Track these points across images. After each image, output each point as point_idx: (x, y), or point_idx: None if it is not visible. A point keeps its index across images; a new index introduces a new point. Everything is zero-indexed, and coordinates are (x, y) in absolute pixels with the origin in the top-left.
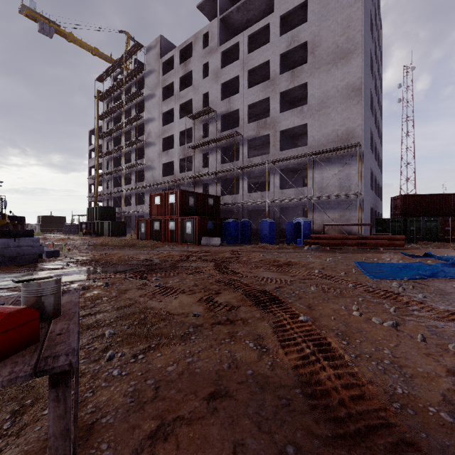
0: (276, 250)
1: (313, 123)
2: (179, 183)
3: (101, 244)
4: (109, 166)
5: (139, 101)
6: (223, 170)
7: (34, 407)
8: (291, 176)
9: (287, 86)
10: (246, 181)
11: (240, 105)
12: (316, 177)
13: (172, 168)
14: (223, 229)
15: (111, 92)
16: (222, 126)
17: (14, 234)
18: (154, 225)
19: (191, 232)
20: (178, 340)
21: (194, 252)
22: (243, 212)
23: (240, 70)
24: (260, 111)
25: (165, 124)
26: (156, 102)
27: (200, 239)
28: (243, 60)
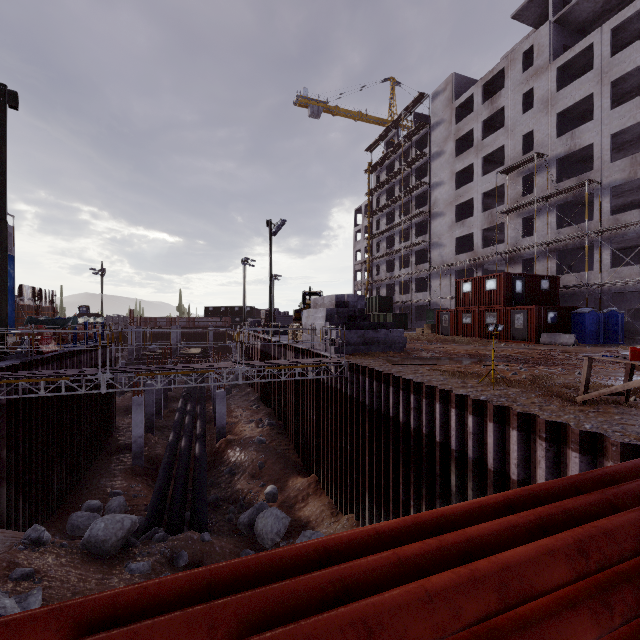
0: None
1: None
2: (481, 262)
3: (412, 338)
4: (380, 247)
5: (421, 164)
6: (564, 238)
7: (622, 407)
8: None
9: None
10: (606, 251)
11: (594, 138)
12: None
13: (466, 241)
14: (571, 323)
15: (384, 160)
16: (557, 175)
17: (385, 327)
18: (462, 317)
19: (523, 327)
20: None
21: (549, 351)
22: (600, 297)
23: (594, 85)
24: (633, 137)
25: (457, 186)
26: (446, 160)
27: (538, 335)
28: (600, 68)
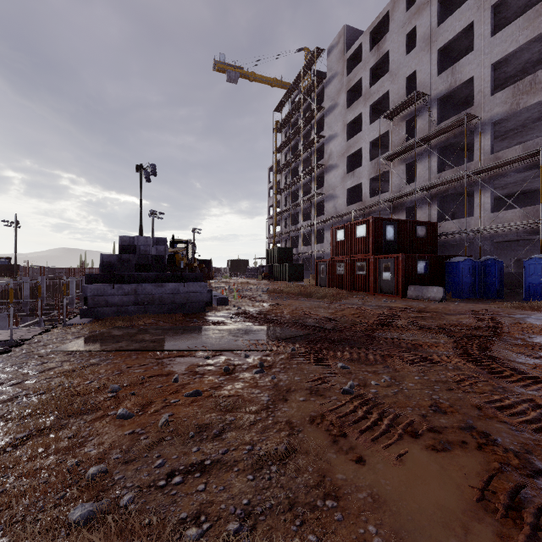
0: None
1: None
2: (369, 212)
3: (275, 290)
4: (287, 202)
5: (318, 118)
6: (442, 181)
7: None
8: None
9: None
10: (487, 193)
11: (475, 70)
12: None
13: (359, 193)
14: (445, 274)
15: (289, 118)
16: (438, 116)
17: (185, 279)
18: (336, 267)
19: (390, 278)
20: None
21: (399, 310)
22: (481, 245)
23: (475, 12)
24: (516, 70)
25: (350, 138)
26: (339, 112)
27: (406, 288)
28: None
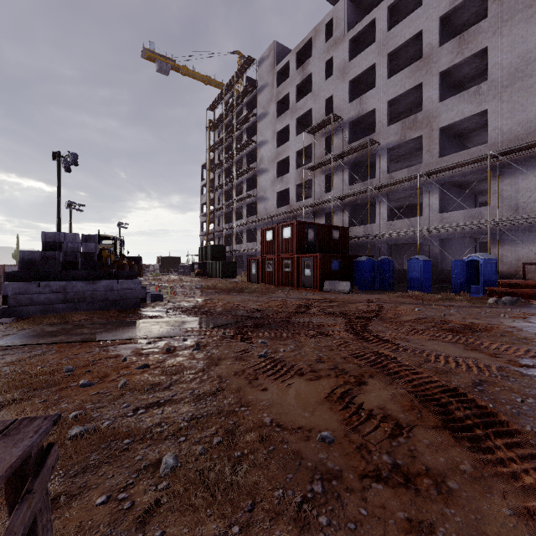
0: (439, 302)
1: (499, 107)
2: (295, 214)
3: (208, 287)
4: (221, 200)
5: (251, 123)
6: (352, 192)
7: None
8: (456, 193)
9: (451, 60)
10: (385, 205)
11: (376, 103)
12: (505, 190)
13: (287, 197)
14: (353, 271)
15: (223, 119)
16: (350, 137)
17: (118, 276)
18: (266, 265)
19: (310, 274)
20: (289, 523)
21: (315, 301)
22: (380, 247)
23: (376, 56)
24: (405, 108)
25: (279, 146)
26: (269, 120)
27: (322, 283)
28: (380, 41)
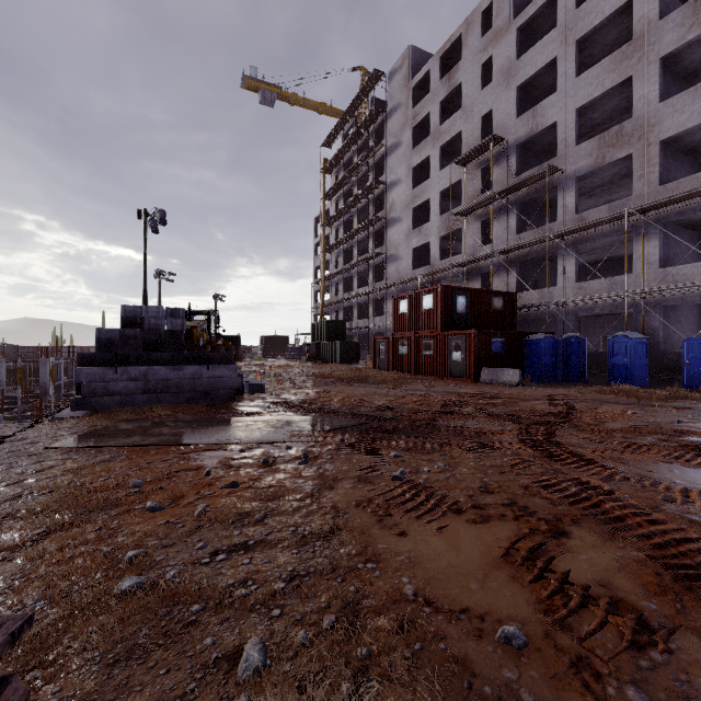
0: (665, 402)
1: None
2: (439, 277)
3: (322, 375)
4: (338, 262)
5: (378, 159)
6: (522, 243)
7: None
8: (688, 238)
9: (681, 37)
10: (571, 260)
11: (558, 114)
12: None
13: (427, 254)
14: (523, 354)
15: (341, 156)
16: (518, 165)
17: (209, 360)
18: (399, 346)
19: (461, 359)
20: None
21: (469, 397)
22: (565, 320)
23: (558, 46)
24: (604, 117)
25: (416, 186)
26: (403, 153)
27: (479, 371)
28: (565, 24)
